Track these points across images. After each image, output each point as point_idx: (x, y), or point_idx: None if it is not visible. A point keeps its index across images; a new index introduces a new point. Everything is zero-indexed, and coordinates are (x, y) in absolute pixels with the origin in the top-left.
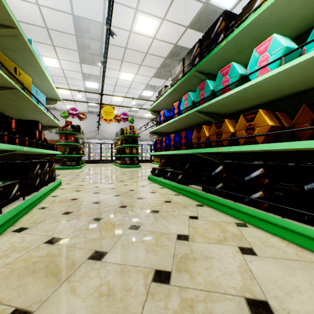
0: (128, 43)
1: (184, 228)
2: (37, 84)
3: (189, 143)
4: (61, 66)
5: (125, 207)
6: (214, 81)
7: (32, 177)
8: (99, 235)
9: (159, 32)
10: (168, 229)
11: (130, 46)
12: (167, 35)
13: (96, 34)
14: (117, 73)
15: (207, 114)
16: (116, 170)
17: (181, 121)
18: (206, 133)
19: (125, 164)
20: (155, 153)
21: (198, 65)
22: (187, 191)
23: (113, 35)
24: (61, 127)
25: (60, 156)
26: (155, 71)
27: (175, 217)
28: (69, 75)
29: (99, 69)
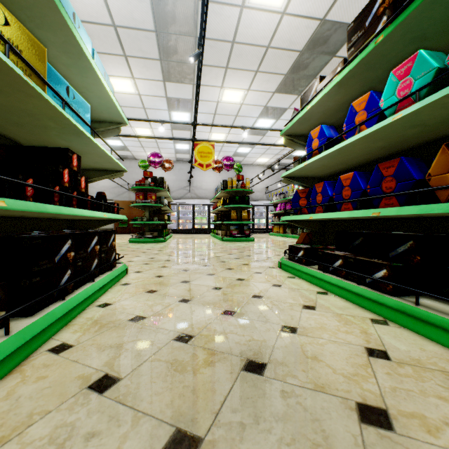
0: (237, 33)
1: None
2: (78, 84)
3: (427, 188)
4: (138, 90)
5: (261, 372)
6: None
7: (46, 270)
8: None
9: None
10: None
11: (241, 37)
12: (308, 1)
13: (186, 22)
14: (217, 93)
15: None
16: (216, 245)
17: (378, 140)
18: None
19: (230, 236)
20: (299, 217)
21: None
22: (424, 319)
23: None
24: (138, 182)
25: (137, 223)
26: (280, 80)
27: None
28: (149, 103)
29: (191, 89)
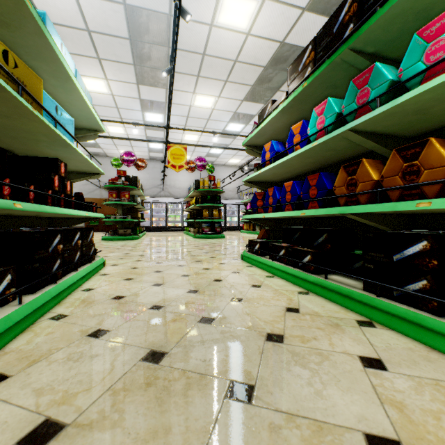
0: (207, 46)
1: (371, 405)
2: (62, 100)
3: (331, 196)
4: (111, 90)
5: (210, 323)
6: (391, 66)
7: (43, 258)
8: (157, 418)
9: (257, 22)
10: (329, 409)
11: (211, 50)
12: (269, 26)
13: (159, 34)
14: (190, 97)
15: (371, 135)
16: (188, 241)
17: (308, 157)
18: (371, 173)
19: (202, 233)
20: (255, 216)
21: (357, 35)
22: (327, 288)
23: (185, 14)
24: (111, 180)
25: (110, 221)
26: (247, 90)
27: (328, 358)
28: (123, 104)
29: (165, 93)
